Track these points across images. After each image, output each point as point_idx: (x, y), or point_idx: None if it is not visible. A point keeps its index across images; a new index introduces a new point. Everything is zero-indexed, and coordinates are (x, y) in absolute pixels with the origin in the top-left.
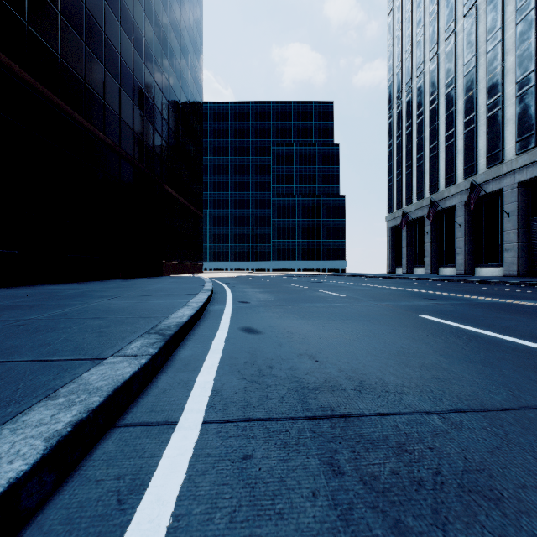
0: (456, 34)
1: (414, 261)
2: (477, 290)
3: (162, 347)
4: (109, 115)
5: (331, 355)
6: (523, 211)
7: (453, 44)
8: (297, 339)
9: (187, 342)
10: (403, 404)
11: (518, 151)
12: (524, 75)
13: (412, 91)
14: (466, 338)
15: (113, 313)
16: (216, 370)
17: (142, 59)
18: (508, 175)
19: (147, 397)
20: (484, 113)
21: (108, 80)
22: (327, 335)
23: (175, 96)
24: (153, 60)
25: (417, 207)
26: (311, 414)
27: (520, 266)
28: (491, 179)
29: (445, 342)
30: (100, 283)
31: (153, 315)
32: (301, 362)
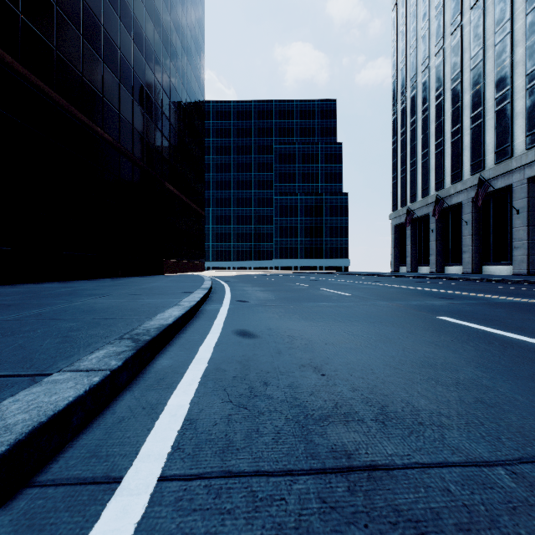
0: (463, 27)
1: (419, 259)
2: (490, 289)
3: (130, 358)
4: (108, 110)
5: (340, 366)
6: (534, 207)
7: (459, 38)
8: (299, 345)
9: (169, 349)
10: (447, 445)
11: (528, 145)
12: (534, 66)
13: (417, 86)
14: (500, 345)
15: (93, 313)
16: (196, 388)
17: (142, 55)
18: (518, 171)
19: (94, 430)
20: (492, 107)
21: (107, 75)
22: (334, 340)
23: (176, 92)
24: (154, 56)
25: (422, 205)
26: (318, 463)
27: (530, 264)
28: (499, 174)
29: (475, 350)
30: (97, 281)
31: (136, 316)
32: (304, 377)
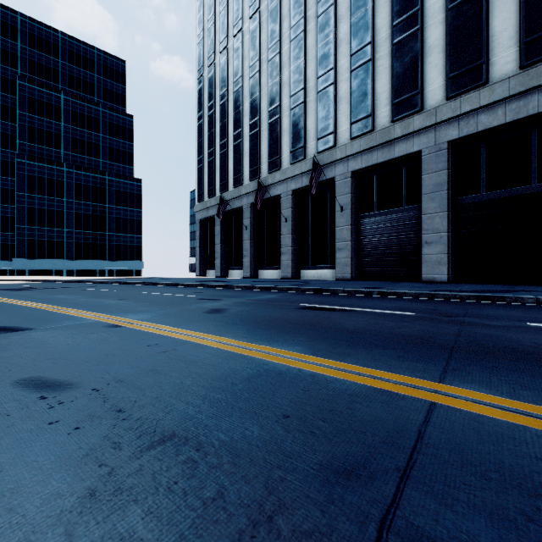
0: None
1: (230, 262)
2: None
3: None
4: None
5: None
6: (356, 205)
7: (278, 1)
8: None
9: None
10: None
11: (353, 134)
12: (360, 46)
13: (228, 52)
14: None
15: None
16: None
17: None
18: (342, 162)
19: None
20: (314, 88)
21: None
22: None
23: None
24: None
25: (234, 195)
26: None
27: (354, 268)
28: (323, 165)
29: None
30: None
31: None
32: None
